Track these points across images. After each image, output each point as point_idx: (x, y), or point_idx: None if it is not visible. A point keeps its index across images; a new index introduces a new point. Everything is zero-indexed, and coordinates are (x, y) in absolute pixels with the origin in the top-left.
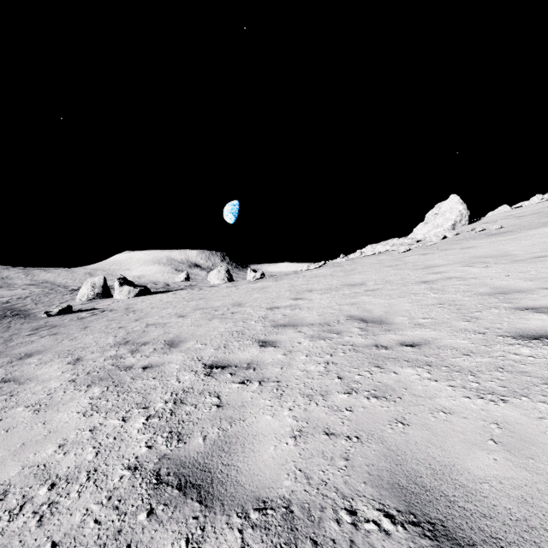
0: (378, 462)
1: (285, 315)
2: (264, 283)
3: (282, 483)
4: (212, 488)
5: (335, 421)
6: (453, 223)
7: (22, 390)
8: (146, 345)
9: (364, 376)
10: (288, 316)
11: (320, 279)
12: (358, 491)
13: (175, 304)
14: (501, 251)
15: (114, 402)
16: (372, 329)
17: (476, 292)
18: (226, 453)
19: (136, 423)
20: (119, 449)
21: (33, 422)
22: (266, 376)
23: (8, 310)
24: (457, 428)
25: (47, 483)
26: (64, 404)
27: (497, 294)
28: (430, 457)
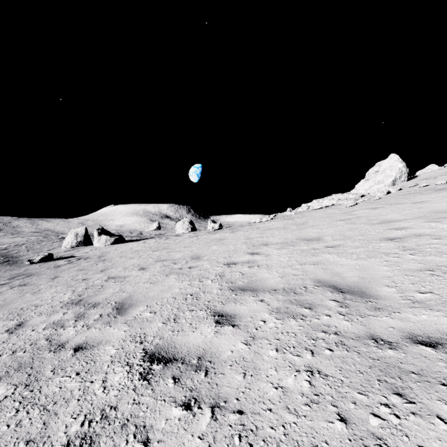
0: None
1: (243, 274)
2: (221, 234)
3: None
4: None
5: None
6: (393, 180)
7: None
8: (95, 308)
9: (386, 420)
10: (247, 275)
11: (274, 232)
12: None
13: (141, 253)
14: None
15: (2, 429)
16: (354, 304)
17: None
18: None
19: None
20: None
21: None
22: (223, 393)
23: (3, 256)
24: None
25: None
26: None
27: None
28: None
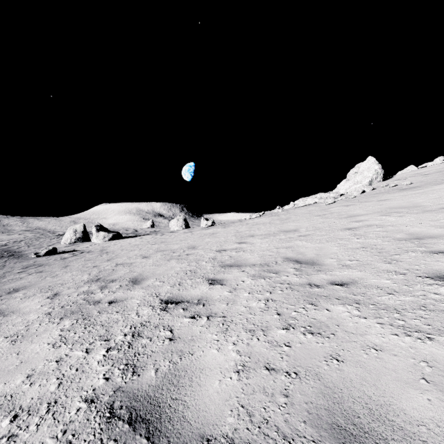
0: (316, 400)
1: (231, 257)
2: (214, 230)
3: (226, 420)
4: (160, 423)
5: (275, 356)
6: (370, 180)
7: (5, 322)
8: (114, 282)
9: (300, 312)
10: (234, 257)
11: (260, 226)
12: (298, 430)
13: (141, 247)
14: (412, 203)
15: (80, 334)
16: (306, 269)
17: (394, 237)
18: (175, 387)
19: (97, 355)
20: (79, 381)
21: (9, 352)
22: (214, 311)
23: (6, 251)
24: (389, 366)
25: (10, 414)
26: (38, 335)
27: (412, 239)
28: (365, 396)
